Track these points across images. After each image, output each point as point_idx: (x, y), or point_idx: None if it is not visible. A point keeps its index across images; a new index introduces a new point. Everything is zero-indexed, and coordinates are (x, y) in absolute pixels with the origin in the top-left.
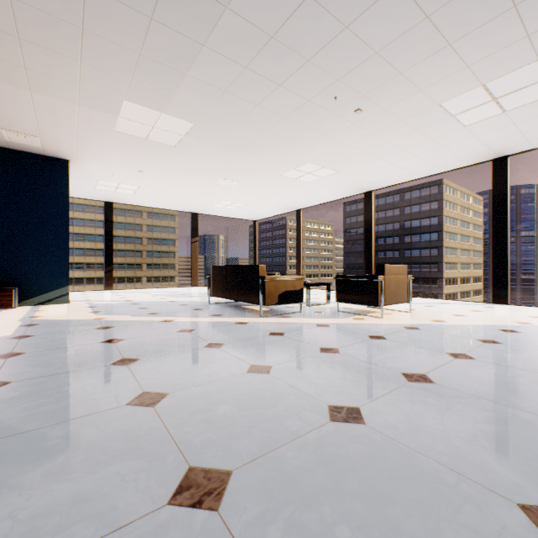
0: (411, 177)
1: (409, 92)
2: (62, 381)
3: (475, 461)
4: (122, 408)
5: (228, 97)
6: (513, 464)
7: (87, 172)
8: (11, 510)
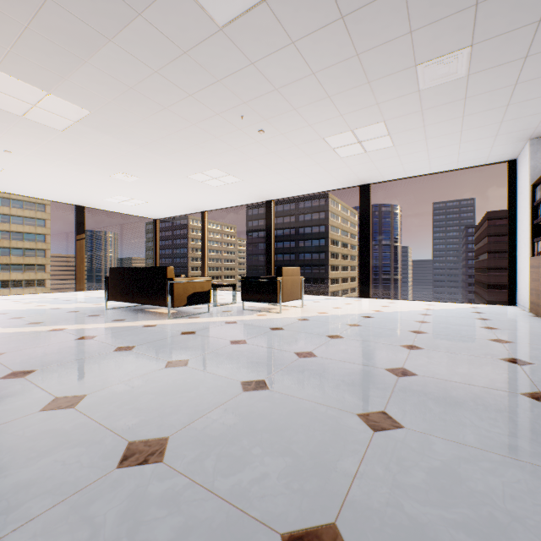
0: (304, 192)
1: (302, 125)
2: None
3: (337, 397)
4: (36, 415)
5: (134, 94)
6: (357, 395)
7: None
8: None
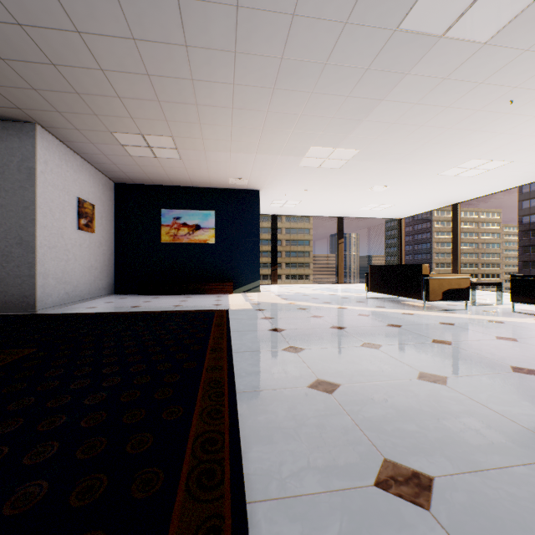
0: None
1: None
2: (311, 332)
3: None
4: (359, 347)
5: (394, 126)
6: None
7: (268, 196)
8: (345, 368)
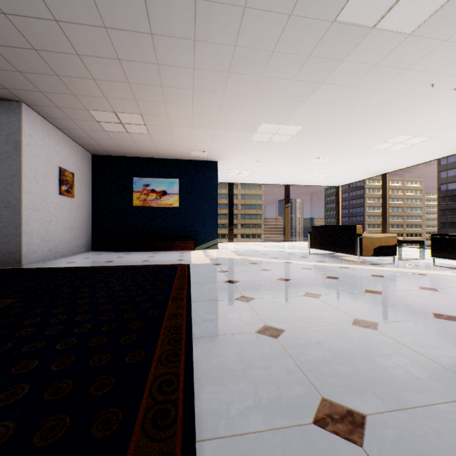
0: None
1: None
2: (261, 283)
3: None
4: (302, 296)
5: (333, 106)
6: None
7: (225, 166)
8: (289, 315)
